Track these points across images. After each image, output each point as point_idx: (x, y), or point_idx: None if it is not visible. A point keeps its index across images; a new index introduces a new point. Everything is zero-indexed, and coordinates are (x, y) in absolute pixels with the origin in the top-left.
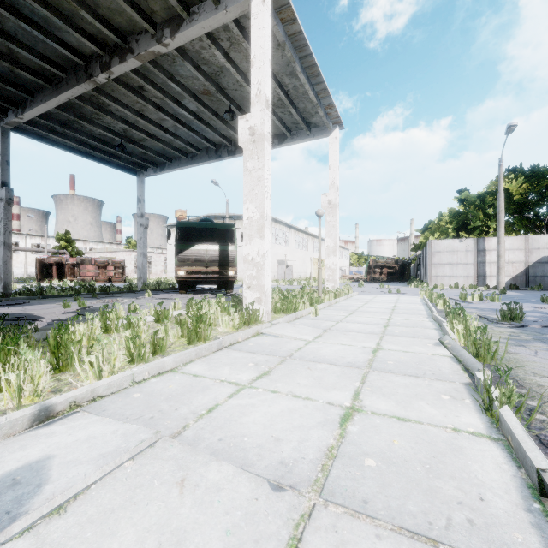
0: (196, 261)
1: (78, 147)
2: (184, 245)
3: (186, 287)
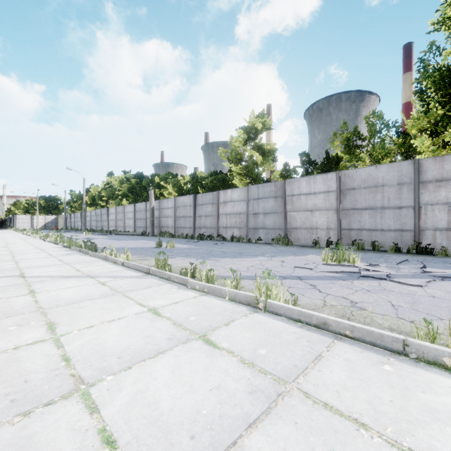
0: None
1: None
2: None
3: None
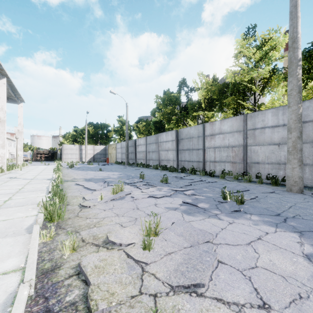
0: None
1: None
2: None
3: None
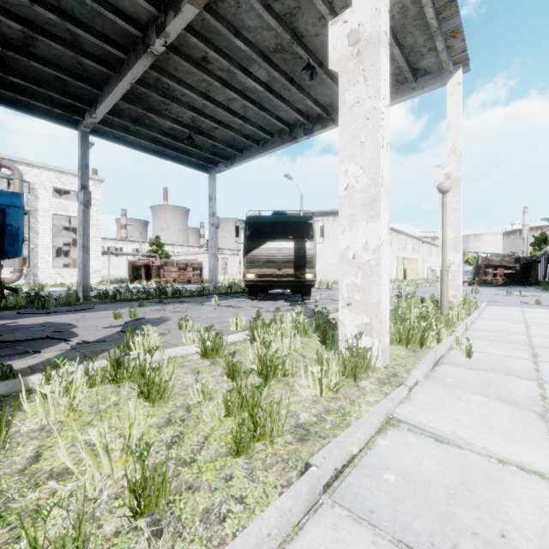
0: (267, 262)
1: (151, 147)
2: (253, 243)
3: (256, 291)
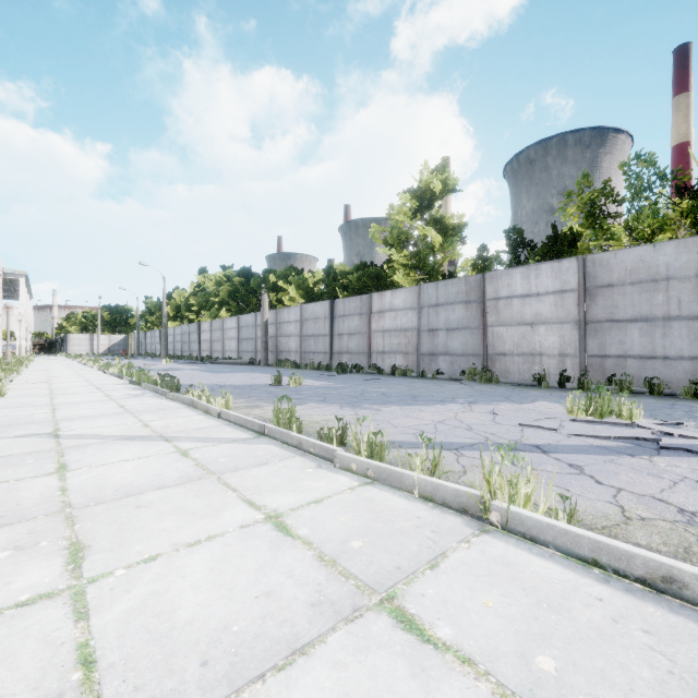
0: None
1: None
2: None
3: None
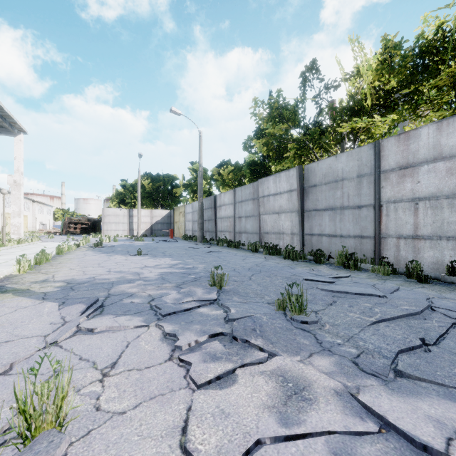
0: None
1: None
2: None
3: None
